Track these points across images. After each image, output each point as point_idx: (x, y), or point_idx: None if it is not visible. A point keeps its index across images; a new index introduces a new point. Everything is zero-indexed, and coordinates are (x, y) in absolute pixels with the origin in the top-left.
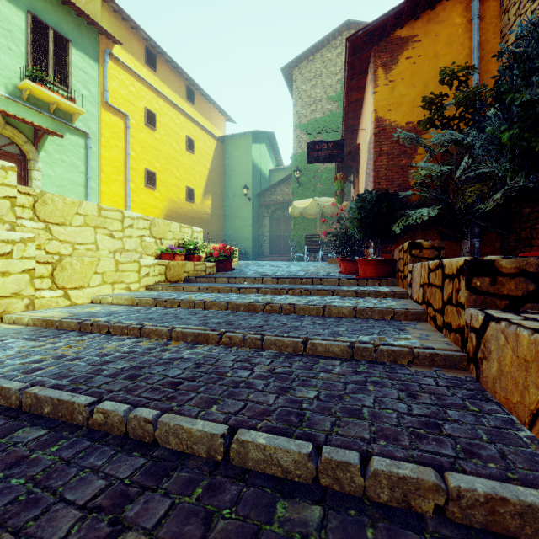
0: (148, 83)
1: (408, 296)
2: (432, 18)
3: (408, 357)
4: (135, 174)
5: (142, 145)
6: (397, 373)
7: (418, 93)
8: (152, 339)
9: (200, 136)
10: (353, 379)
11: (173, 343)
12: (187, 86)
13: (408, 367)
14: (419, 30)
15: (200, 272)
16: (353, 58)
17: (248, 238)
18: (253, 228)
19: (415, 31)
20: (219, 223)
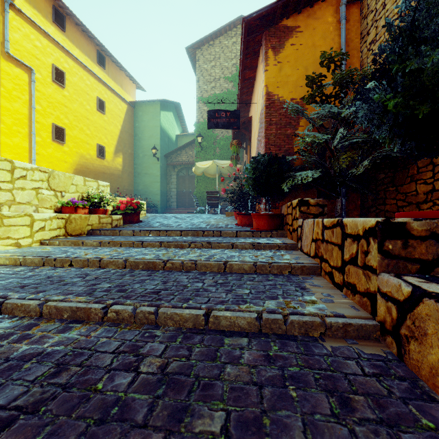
0: (56, 41)
1: (297, 248)
2: (311, 14)
3: (320, 328)
4: (41, 128)
5: (49, 100)
6: (314, 355)
7: (300, 75)
8: (15, 318)
9: (111, 99)
10: (267, 374)
11: (42, 322)
12: (98, 51)
13: (322, 342)
14: (301, 23)
15: (106, 225)
16: (248, 38)
17: (156, 193)
18: (161, 184)
19: (298, 23)
20: (130, 179)
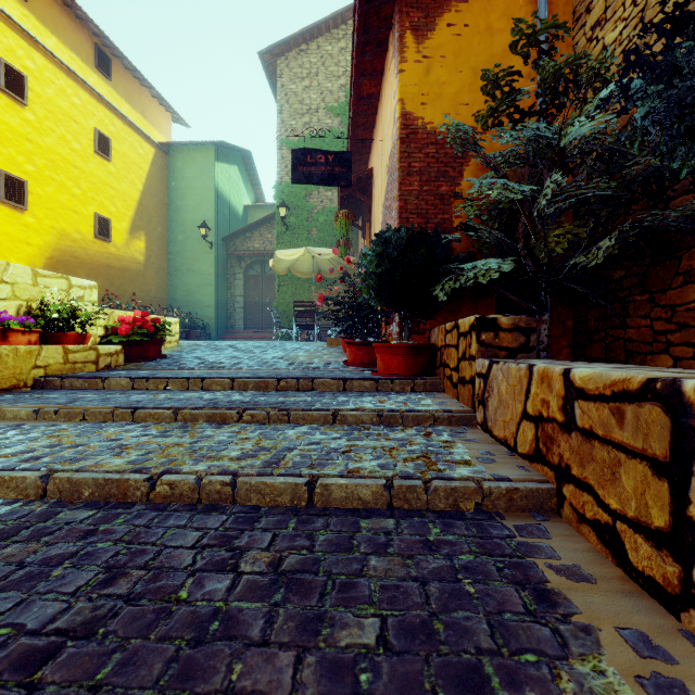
0: (7, 16)
1: (474, 422)
2: None
3: None
4: None
5: None
6: None
7: (464, 82)
8: None
9: (124, 136)
10: None
11: None
12: (96, 45)
13: None
14: None
15: (83, 365)
16: (367, 7)
17: (208, 304)
18: (216, 289)
19: None
20: (160, 279)
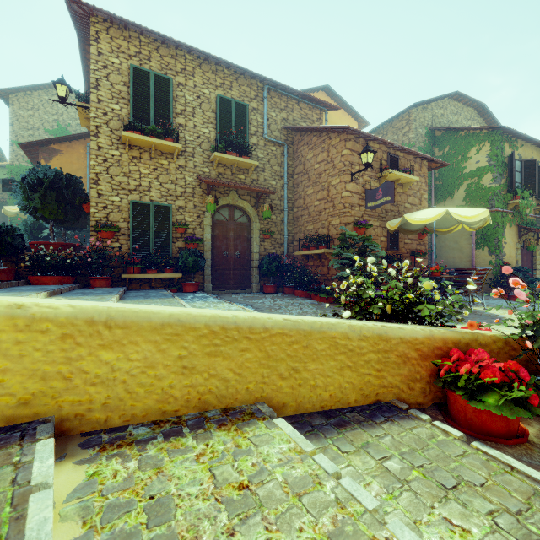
0: None
1: None
2: (70, 146)
3: None
4: None
5: None
6: None
7: None
8: None
9: None
10: None
11: None
12: None
13: None
14: (64, 149)
15: None
16: (27, 150)
17: None
18: None
19: (62, 149)
20: None
